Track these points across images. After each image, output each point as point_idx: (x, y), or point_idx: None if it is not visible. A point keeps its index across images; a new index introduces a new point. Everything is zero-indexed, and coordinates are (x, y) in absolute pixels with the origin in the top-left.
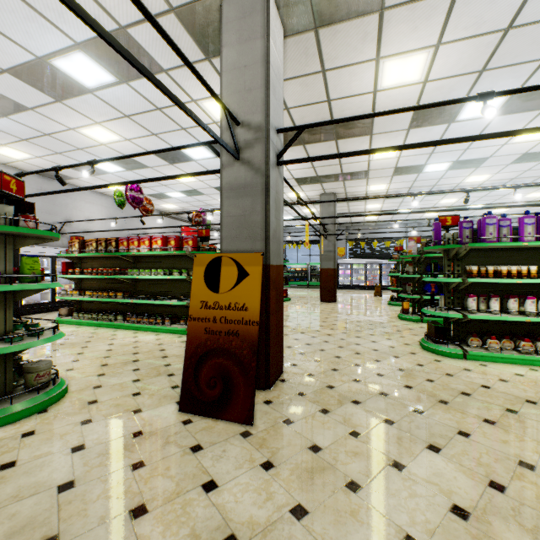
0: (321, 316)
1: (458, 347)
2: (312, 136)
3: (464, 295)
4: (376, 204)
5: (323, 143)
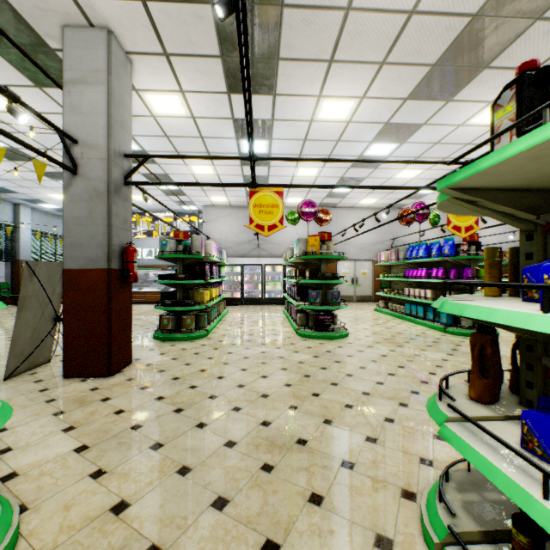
0: None
1: None
2: None
3: None
4: None
5: None
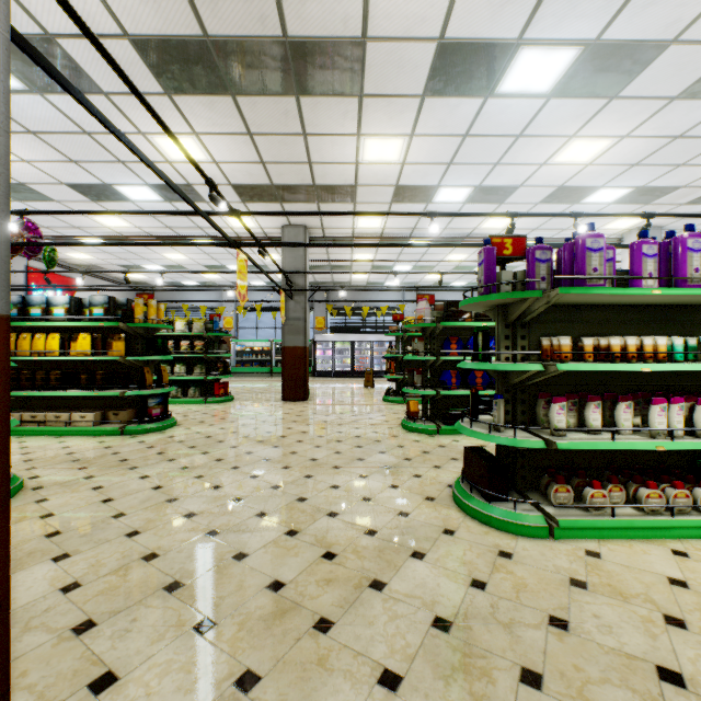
0: (275, 434)
1: (533, 506)
2: (247, 71)
3: (533, 396)
4: (367, 254)
5: (273, 100)
